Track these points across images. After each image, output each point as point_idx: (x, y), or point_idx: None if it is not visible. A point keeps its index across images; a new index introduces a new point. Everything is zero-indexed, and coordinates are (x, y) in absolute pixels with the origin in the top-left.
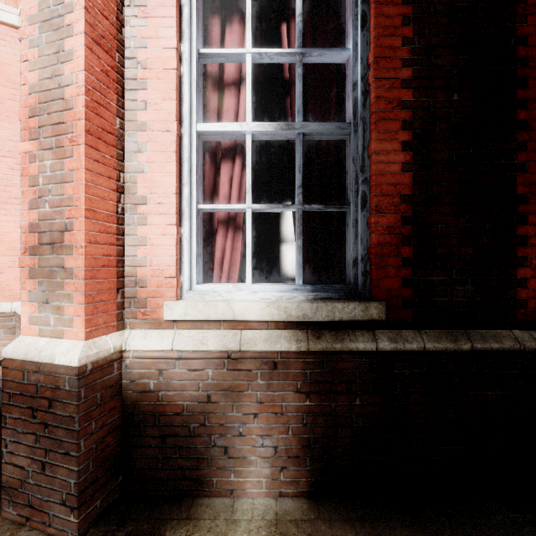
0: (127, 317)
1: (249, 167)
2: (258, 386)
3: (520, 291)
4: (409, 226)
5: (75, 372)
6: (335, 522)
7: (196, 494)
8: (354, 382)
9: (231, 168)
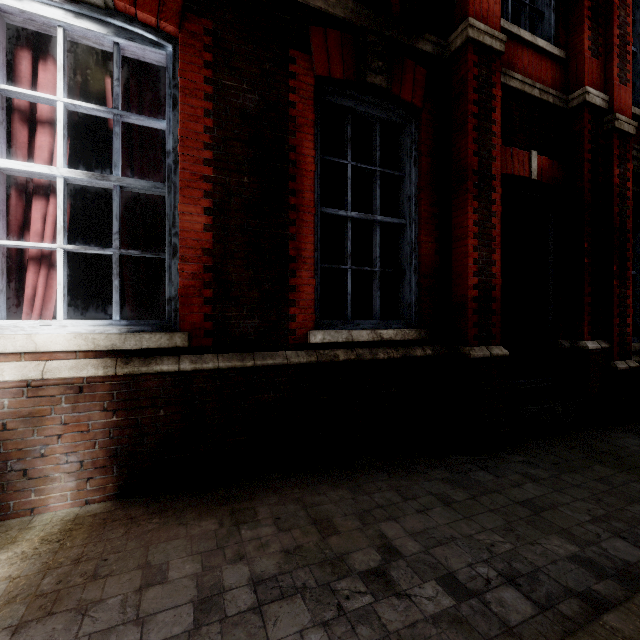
0: None
1: (62, 209)
2: (63, 409)
3: (292, 323)
4: (210, 273)
5: None
6: (133, 507)
7: None
8: (159, 397)
9: (45, 206)
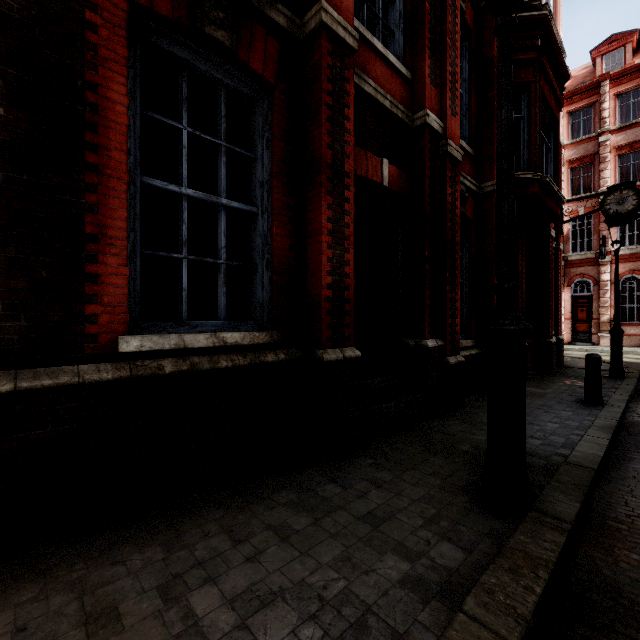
0: None
1: None
2: None
3: (90, 326)
4: None
5: None
6: None
7: None
8: None
9: None
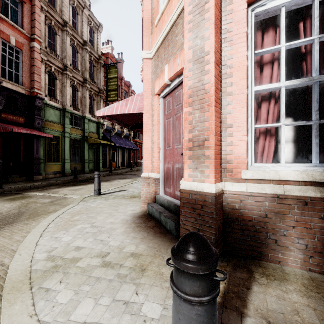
0: (223, 177)
1: (283, 104)
2: (295, 213)
3: None
4: None
5: (214, 195)
6: None
7: (259, 259)
8: None
9: (267, 105)
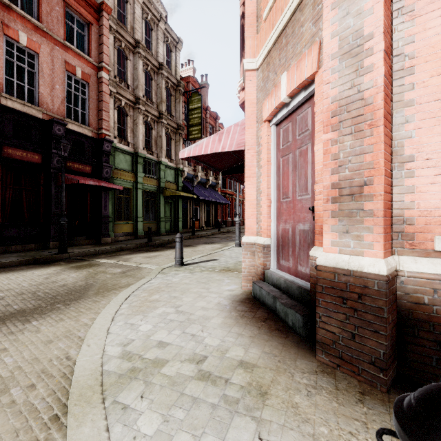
0: (395, 246)
1: None
2: None
3: None
4: None
5: (385, 278)
6: None
7: None
8: None
9: None
